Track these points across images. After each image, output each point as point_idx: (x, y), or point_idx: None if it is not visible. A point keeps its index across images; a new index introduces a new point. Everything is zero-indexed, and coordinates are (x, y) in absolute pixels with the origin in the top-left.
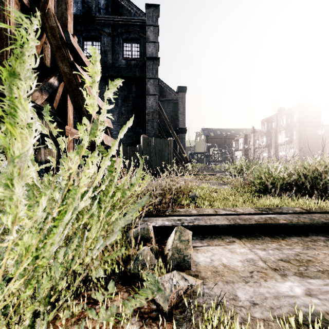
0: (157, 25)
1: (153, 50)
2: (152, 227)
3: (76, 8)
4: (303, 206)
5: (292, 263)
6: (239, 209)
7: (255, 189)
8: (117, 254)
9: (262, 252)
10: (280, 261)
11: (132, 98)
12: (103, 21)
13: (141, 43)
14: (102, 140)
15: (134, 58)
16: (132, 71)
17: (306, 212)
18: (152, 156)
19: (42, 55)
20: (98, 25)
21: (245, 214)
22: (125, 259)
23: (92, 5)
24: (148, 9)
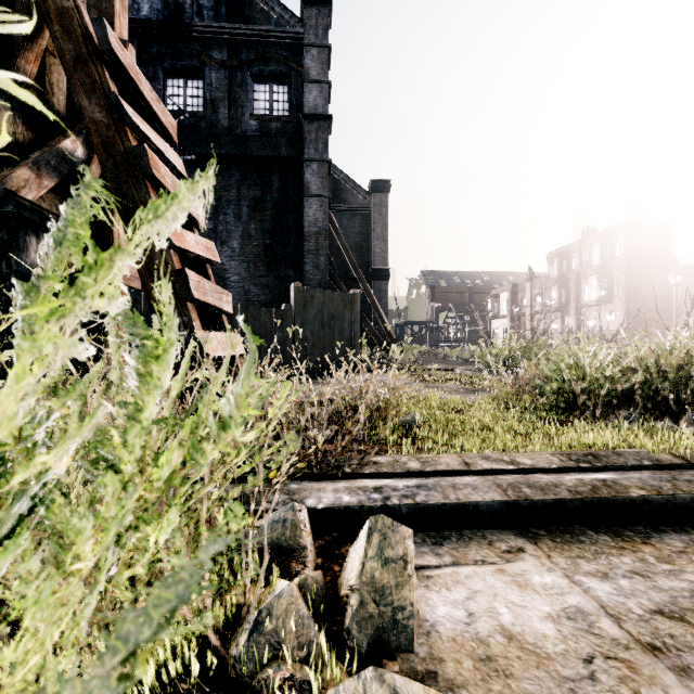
0: (327, 46)
1: (318, 99)
2: (310, 511)
3: (149, 6)
4: (672, 449)
5: (693, 626)
6: (523, 458)
7: (547, 404)
8: (193, 628)
9: (603, 584)
10: (659, 618)
11: (272, 204)
12: (208, 35)
13: (291, 85)
14: (188, 289)
15: (278, 116)
16: (272, 144)
17: (683, 464)
18: (316, 328)
19: (45, 83)
20: (198, 45)
21: (538, 469)
22: (226, 620)
23: (184, 1)
24: (307, 10)
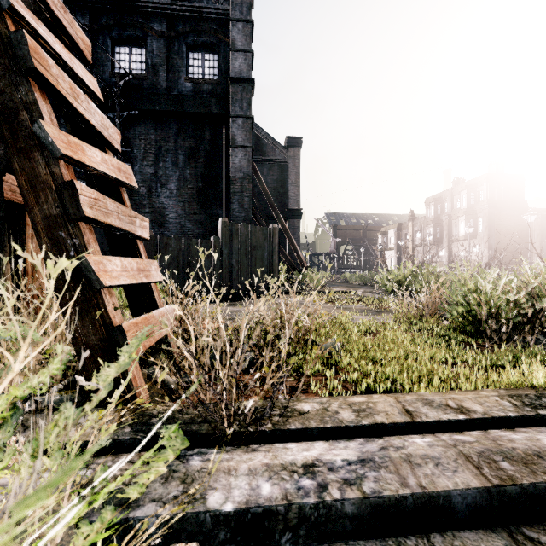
0: (250, 21)
1: (242, 66)
2: (212, 516)
3: None
4: None
5: None
6: (471, 403)
7: (451, 326)
8: None
9: None
10: None
11: (204, 153)
12: (149, 9)
13: (220, 54)
14: (77, 205)
15: (209, 79)
16: (204, 103)
17: None
18: (241, 257)
19: None
20: (141, 18)
21: (493, 419)
22: None
23: None
24: None
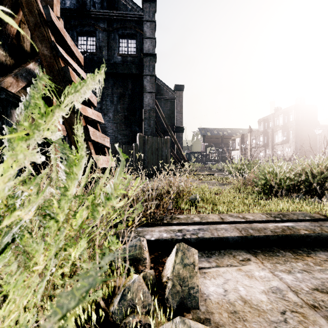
0: (154, 21)
1: (150, 46)
2: (147, 241)
3: (70, 2)
4: (319, 211)
5: None
6: (249, 216)
7: (259, 190)
8: (92, 298)
9: (289, 276)
10: (316, 292)
11: (128, 96)
12: (98, 15)
13: (137, 39)
14: (89, 135)
15: (131, 54)
16: (128, 67)
17: (325, 219)
18: (149, 155)
19: (20, 37)
20: (93, 20)
21: (256, 221)
22: (108, 293)
23: None
24: (144, 4)
